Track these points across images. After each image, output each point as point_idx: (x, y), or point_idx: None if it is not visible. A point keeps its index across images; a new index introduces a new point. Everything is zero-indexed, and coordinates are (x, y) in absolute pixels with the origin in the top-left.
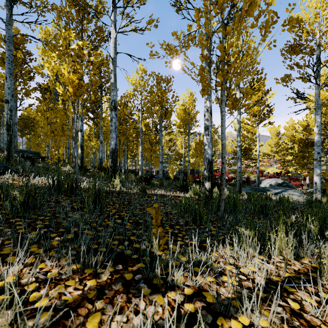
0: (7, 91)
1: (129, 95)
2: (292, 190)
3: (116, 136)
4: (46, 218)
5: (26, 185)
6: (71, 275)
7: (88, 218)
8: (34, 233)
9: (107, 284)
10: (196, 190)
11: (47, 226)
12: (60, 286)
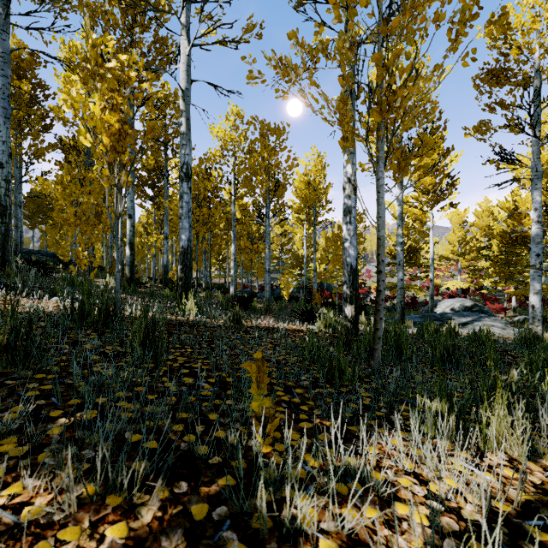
0: (0, 147)
1: (214, 157)
2: (491, 319)
3: (189, 225)
4: (49, 377)
5: (12, 314)
6: (74, 514)
7: (131, 375)
8: (17, 410)
9: (151, 534)
10: (329, 319)
11: (49, 393)
12: (44, 545)
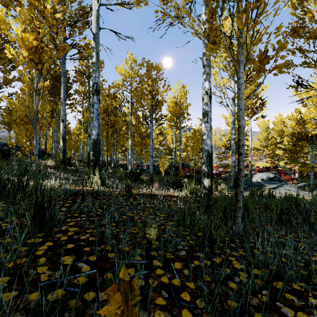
0: None
1: (118, 85)
2: (289, 185)
3: (98, 124)
4: None
5: None
6: None
7: None
8: None
9: None
10: (193, 188)
11: None
12: None
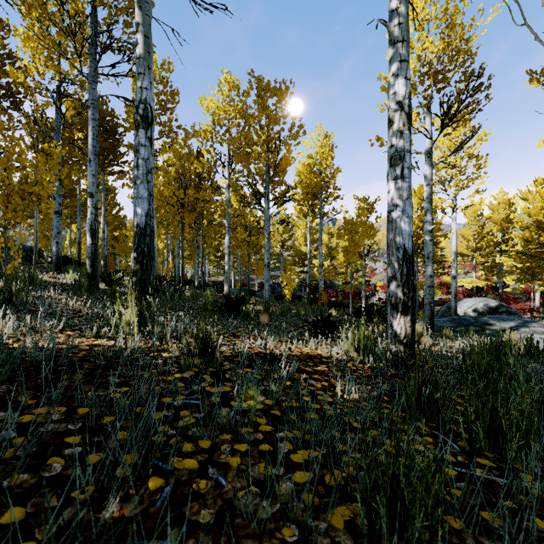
0: None
1: (205, 133)
2: (540, 324)
3: (148, 193)
4: None
5: None
6: None
7: None
8: None
9: None
10: (364, 338)
11: None
12: None
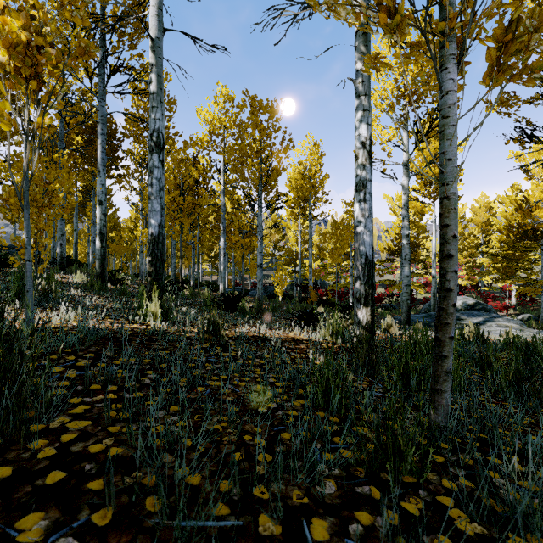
0: None
1: (202, 142)
2: (505, 319)
3: (161, 207)
4: None
5: None
6: None
7: None
8: None
9: None
10: (337, 325)
11: None
12: None
